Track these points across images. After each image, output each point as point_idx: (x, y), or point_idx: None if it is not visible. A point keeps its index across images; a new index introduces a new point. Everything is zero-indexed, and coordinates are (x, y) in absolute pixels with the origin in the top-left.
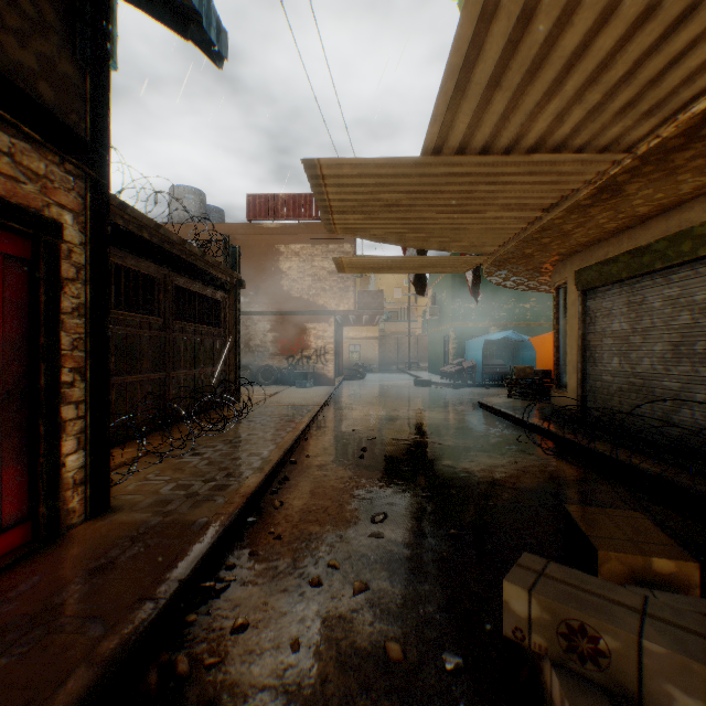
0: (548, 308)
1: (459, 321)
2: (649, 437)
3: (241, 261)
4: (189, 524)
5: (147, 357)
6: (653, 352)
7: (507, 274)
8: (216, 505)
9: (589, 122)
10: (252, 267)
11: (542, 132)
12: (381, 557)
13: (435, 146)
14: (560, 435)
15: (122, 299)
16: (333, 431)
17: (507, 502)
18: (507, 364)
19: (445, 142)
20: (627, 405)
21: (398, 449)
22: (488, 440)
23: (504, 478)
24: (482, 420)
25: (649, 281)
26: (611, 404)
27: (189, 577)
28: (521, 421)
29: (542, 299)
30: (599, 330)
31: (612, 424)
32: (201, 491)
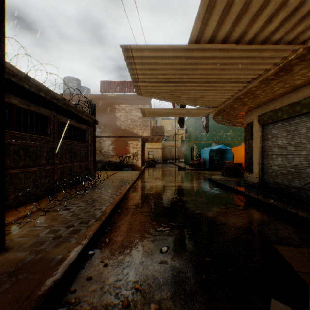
0: (238, 135)
1: (198, 140)
2: (298, 197)
3: (97, 112)
4: (50, 260)
5: (43, 158)
6: (301, 155)
7: (223, 117)
8: (70, 245)
9: (286, 23)
10: (102, 115)
11: (257, 30)
12: (166, 280)
13: (196, 38)
14: (252, 195)
15: (29, 127)
16: (140, 194)
17: (233, 236)
18: (220, 160)
19: (202, 36)
20: (286, 181)
21: (172, 204)
22: (216, 198)
23: (228, 220)
24: (211, 187)
25: (298, 119)
26: (277, 180)
27: (38, 309)
28: (230, 188)
29: (235, 131)
30: (270, 144)
31: (278, 190)
32: (63, 234)
